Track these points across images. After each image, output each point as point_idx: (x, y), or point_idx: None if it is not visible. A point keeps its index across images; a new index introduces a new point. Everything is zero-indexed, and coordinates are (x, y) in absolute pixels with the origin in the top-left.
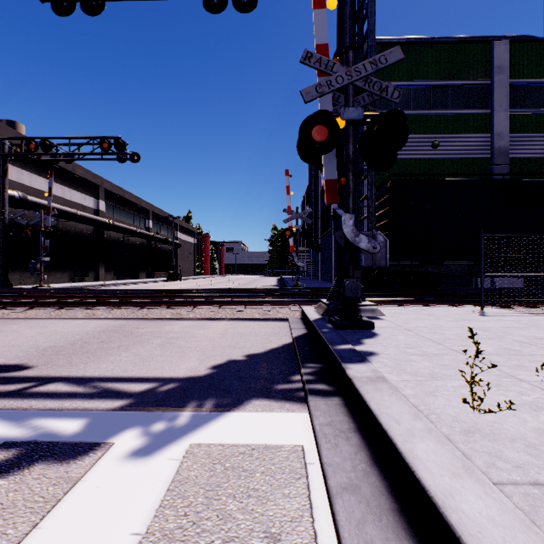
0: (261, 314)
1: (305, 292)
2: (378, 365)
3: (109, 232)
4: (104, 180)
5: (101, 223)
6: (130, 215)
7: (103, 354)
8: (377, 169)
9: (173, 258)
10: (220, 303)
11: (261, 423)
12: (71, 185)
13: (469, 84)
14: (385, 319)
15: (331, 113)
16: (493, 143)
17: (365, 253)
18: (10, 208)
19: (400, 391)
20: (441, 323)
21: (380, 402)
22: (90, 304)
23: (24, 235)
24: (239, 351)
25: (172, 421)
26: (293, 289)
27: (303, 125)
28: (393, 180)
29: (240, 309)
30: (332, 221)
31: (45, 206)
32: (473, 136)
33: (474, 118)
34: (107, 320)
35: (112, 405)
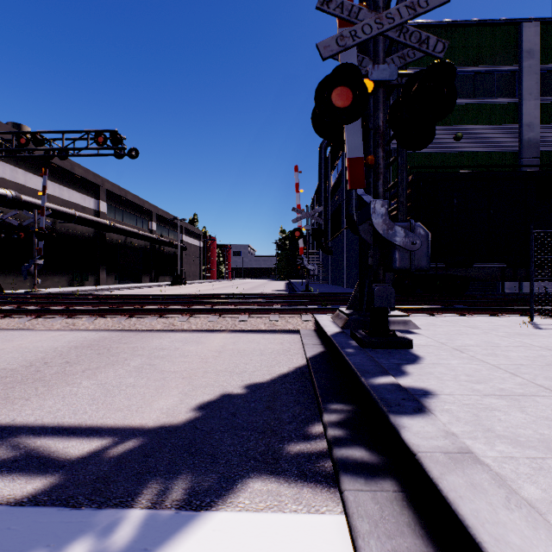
0: (267, 324)
1: (317, 298)
2: (447, 419)
3: (110, 234)
4: (105, 180)
5: (101, 225)
6: (133, 217)
7: (58, 382)
8: (411, 148)
9: (178, 262)
10: (220, 312)
11: (262, 546)
12: (70, 185)
13: (495, 70)
14: (420, 333)
15: (357, 67)
16: (522, 134)
17: (400, 251)
18: (3, 208)
19: (516, 489)
20: (494, 339)
21: (499, 533)
22: (72, 312)
23: (16, 237)
24: (237, 379)
25: (104, 536)
26: (303, 294)
27: (320, 87)
28: (415, 173)
29: (244, 319)
30: (344, 222)
31: (40, 206)
32: (499, 127)
33: (501, 108)
34: (88, 331)
35: (20, 491)
